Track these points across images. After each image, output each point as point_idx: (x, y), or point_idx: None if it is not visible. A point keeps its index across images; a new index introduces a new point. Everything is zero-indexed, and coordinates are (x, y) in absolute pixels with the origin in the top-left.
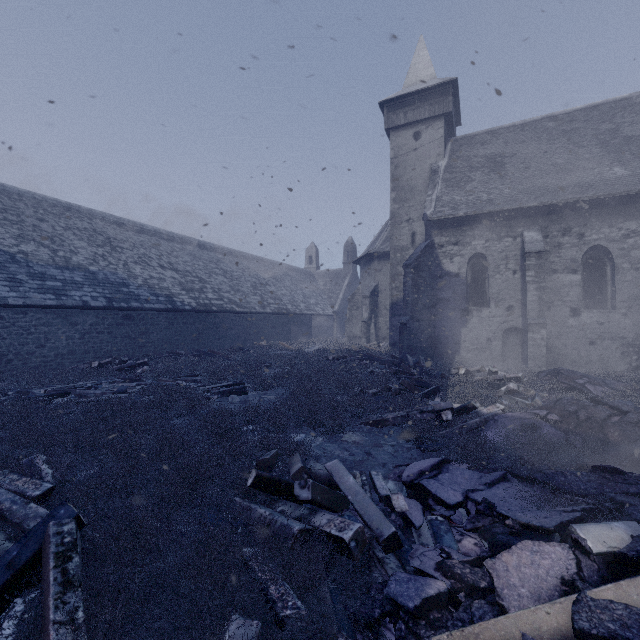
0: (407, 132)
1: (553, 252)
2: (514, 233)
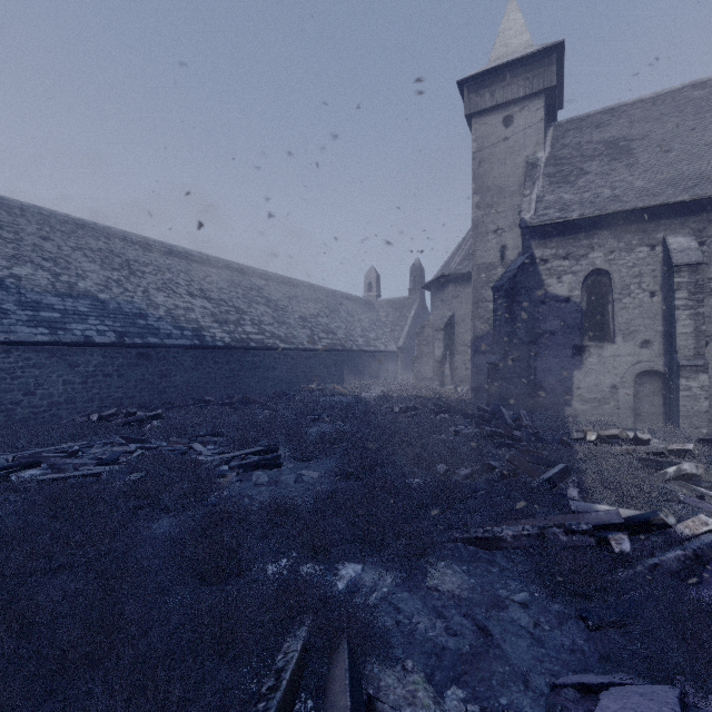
0: (494, 117)
1: None
2: (652, 240)
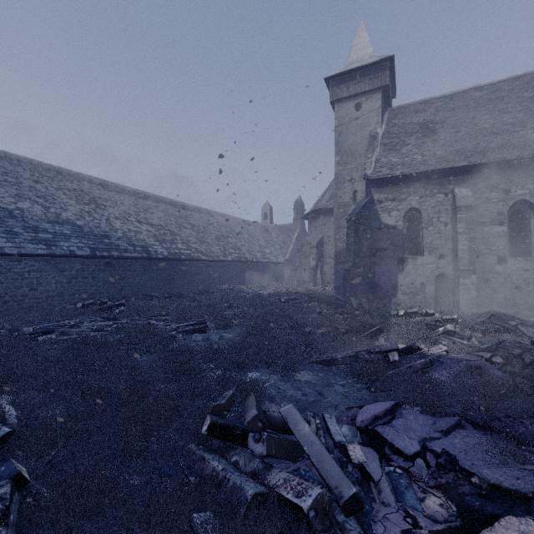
0: (349, 103)
1: (481, 206)
2: (446, 190)
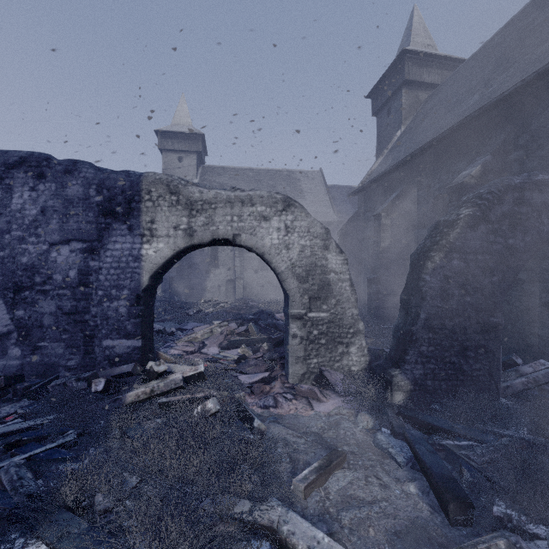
0: (174, 155)
1: None
2: None
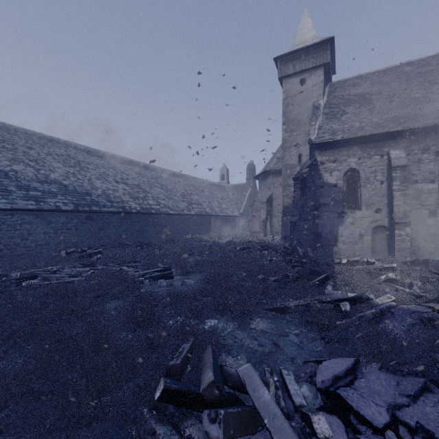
0: (295, 79)
1: (414, 166)
2: (381, 152)
